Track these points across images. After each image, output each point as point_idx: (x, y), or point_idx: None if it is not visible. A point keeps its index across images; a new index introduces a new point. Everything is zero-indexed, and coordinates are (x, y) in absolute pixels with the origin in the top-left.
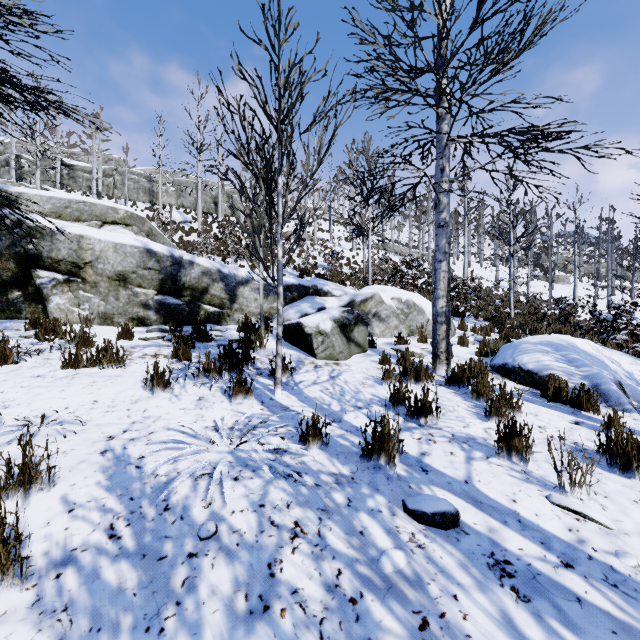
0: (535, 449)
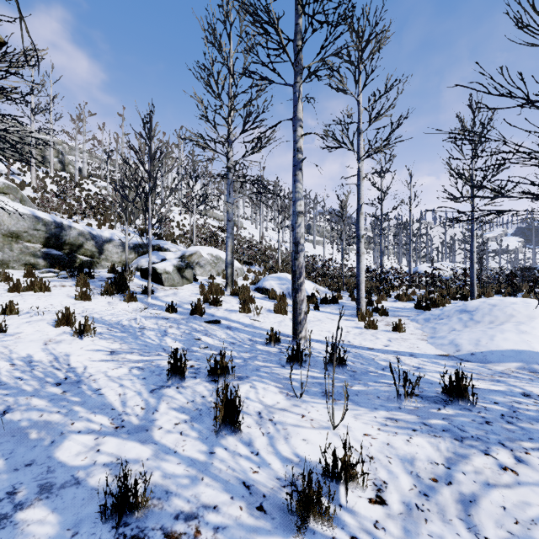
0: (254, 310)
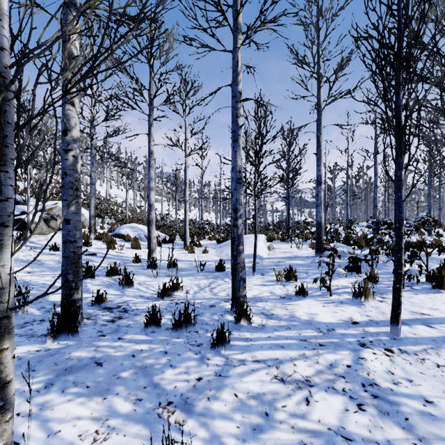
0: (117, 248)
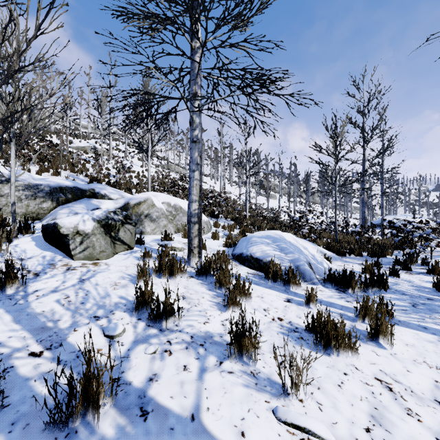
0: (262, 339)
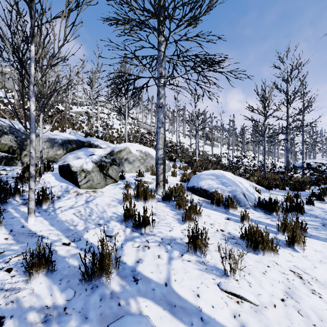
0: (209, 242)
